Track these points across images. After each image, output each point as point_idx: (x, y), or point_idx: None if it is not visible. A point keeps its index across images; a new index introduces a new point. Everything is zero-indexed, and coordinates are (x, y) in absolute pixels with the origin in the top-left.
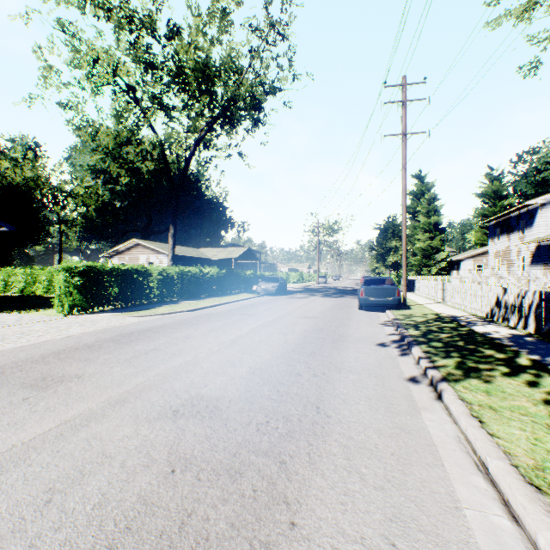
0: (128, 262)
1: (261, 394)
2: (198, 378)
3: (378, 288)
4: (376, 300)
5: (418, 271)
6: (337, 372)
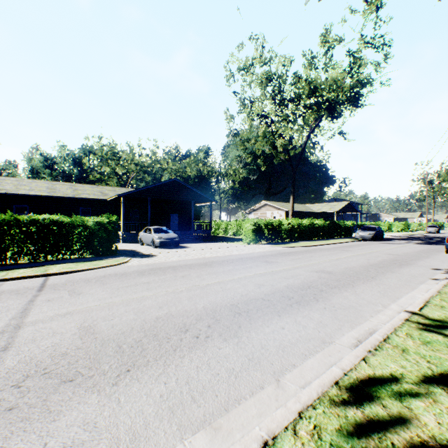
0: (259, 216)
1: (348, 272)
2: (321, 267)
3: None
4: None
5: None
6: (390, 273)
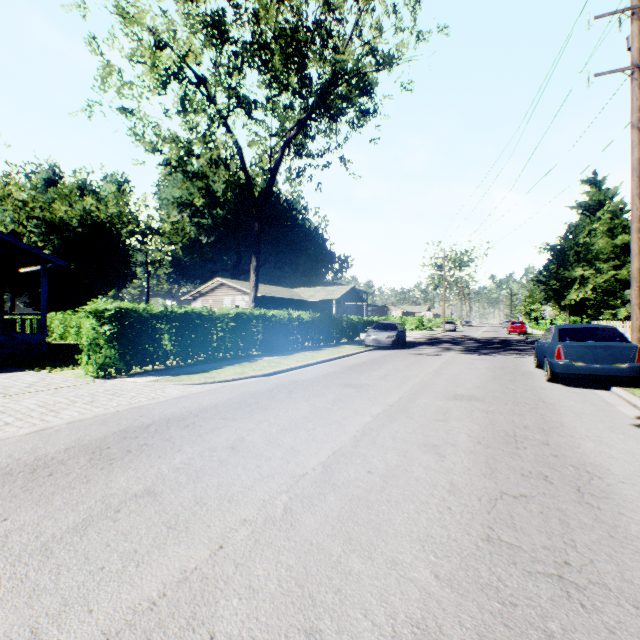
0: (212, 305)
1: None
2: None
3: (595, 345)
4: (592, 367)
5: (595, 315)
6: None
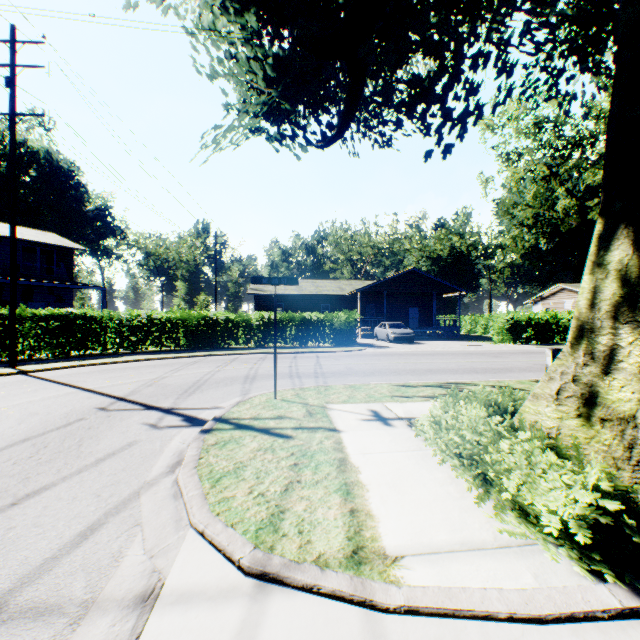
0: (551, 307)
1: None
2: None
3: None
4: None
5: None
6: None
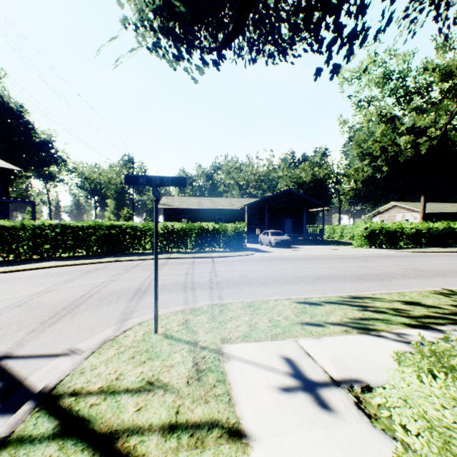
0: (386, 219)
1: (441, 271)
2: (417, 266)
3: None
4: None
5: None
6: None
